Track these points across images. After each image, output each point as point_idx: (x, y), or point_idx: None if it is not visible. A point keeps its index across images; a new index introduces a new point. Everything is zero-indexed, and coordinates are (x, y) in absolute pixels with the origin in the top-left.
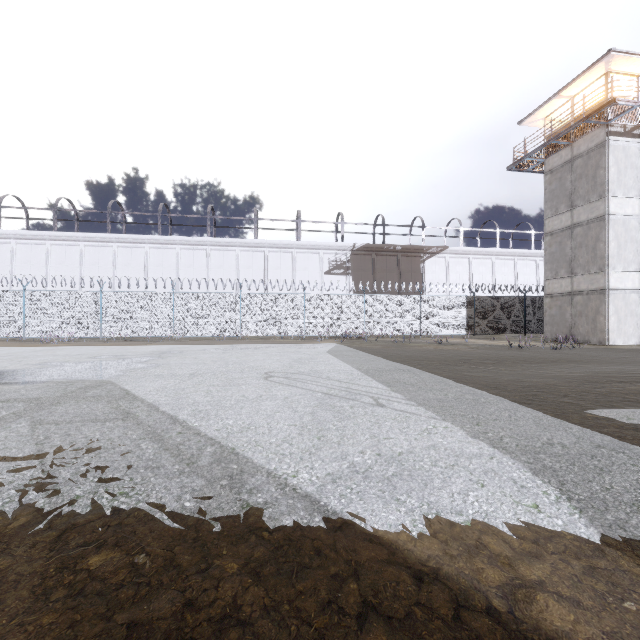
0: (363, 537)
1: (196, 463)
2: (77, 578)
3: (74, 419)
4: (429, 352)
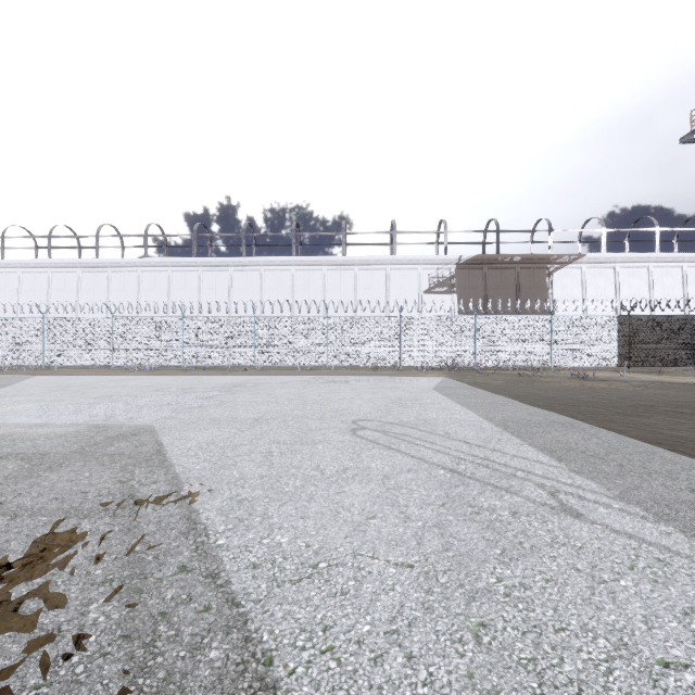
0: None
1: None
2: None
3: (47, 505)
4: (577, 391)
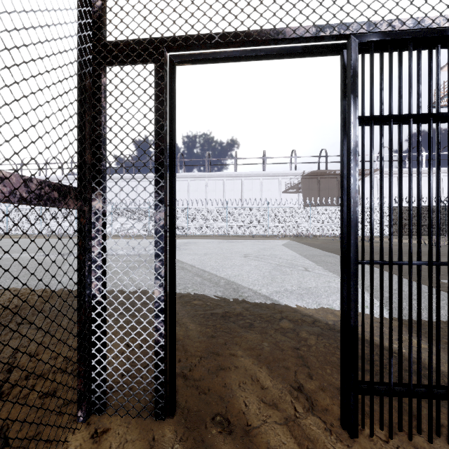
0: (285, 307)
1: (219, 284)
2: (192, 304)
3: None
4: None
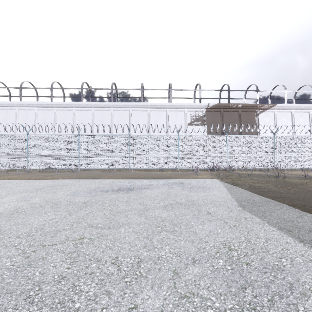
0: None
1: None
2: None
3: None
4: None
